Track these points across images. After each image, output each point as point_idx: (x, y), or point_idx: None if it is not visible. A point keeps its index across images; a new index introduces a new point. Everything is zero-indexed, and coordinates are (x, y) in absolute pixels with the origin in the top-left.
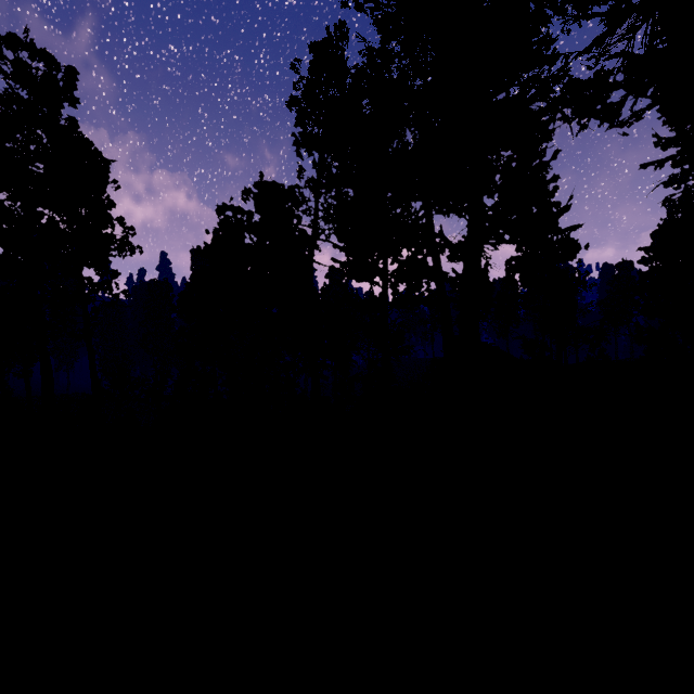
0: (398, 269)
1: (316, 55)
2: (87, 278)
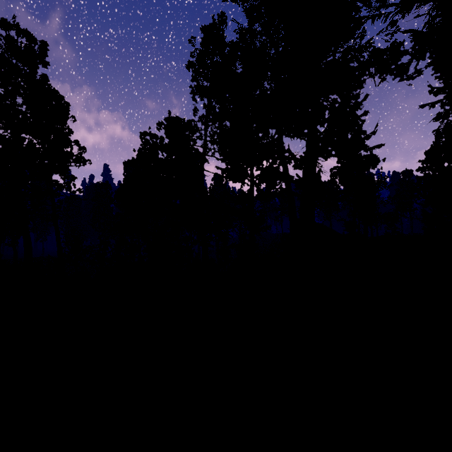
0: (260, 174)
1: (205, 34)
2: (54, 180)
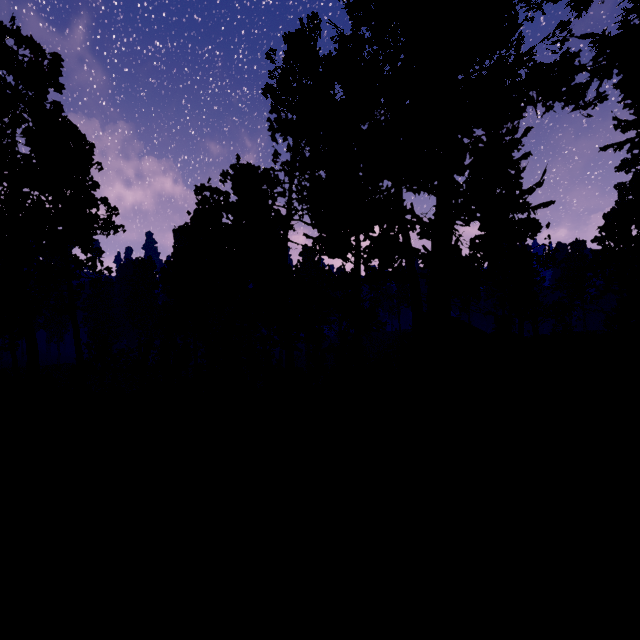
0: (370, 245)
1: (290, 46)
2: (72, 255)
